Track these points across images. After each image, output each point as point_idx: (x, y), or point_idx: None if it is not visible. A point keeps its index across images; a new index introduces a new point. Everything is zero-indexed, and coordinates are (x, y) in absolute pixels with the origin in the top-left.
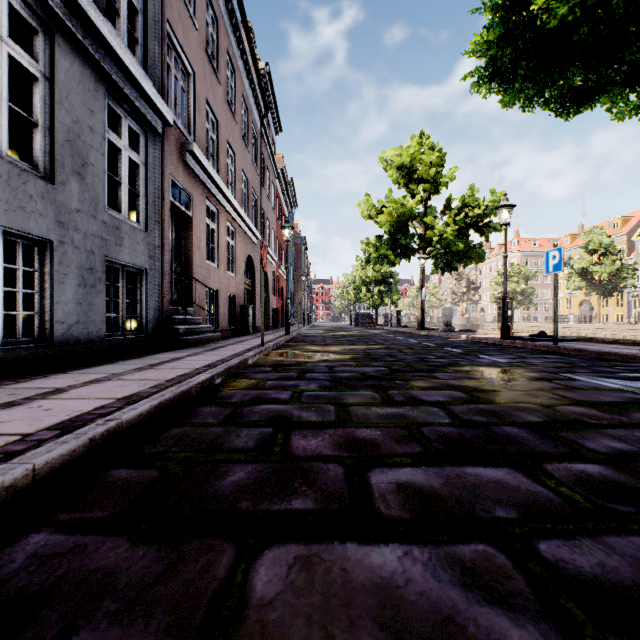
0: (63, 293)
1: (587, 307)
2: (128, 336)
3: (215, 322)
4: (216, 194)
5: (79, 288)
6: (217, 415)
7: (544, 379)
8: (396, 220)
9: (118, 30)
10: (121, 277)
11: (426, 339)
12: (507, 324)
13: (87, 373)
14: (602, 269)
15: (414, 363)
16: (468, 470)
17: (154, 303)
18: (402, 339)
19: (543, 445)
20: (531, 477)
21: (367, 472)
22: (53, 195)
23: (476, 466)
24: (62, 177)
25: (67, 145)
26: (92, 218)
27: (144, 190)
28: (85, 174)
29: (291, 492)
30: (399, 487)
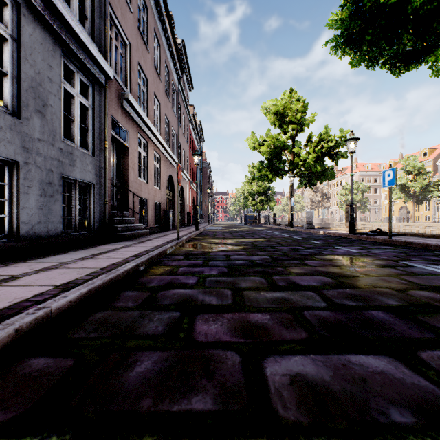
0: (27, 201)
1: (405, 211)
2: (79, 232)
3: (145, 222)
4: (146, 131)
5: (40, 197)
6: (136, 299)
7: (389, 266)
8: (273, 150)
9: (72, 8)
10: (74, 189)
11: (295, 234)
12: (353, 223)
13: (42, 262)
14: (416, 185)
15: (289, 253)
16: (352, 359)
17: (99, 208)
18: (278, 234)
19: (410, 330)
20: (411, 367)
21: (262, 361)
22: (19, 127)
23: (358, 354)
24: (26, 114)
25: (31, 90)
26: (51, 145)
27: (92, 126)
28: (45, 112)
29: (192, 387)
30: (293, 380)
